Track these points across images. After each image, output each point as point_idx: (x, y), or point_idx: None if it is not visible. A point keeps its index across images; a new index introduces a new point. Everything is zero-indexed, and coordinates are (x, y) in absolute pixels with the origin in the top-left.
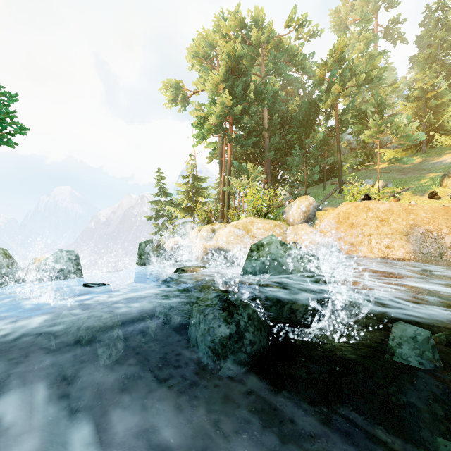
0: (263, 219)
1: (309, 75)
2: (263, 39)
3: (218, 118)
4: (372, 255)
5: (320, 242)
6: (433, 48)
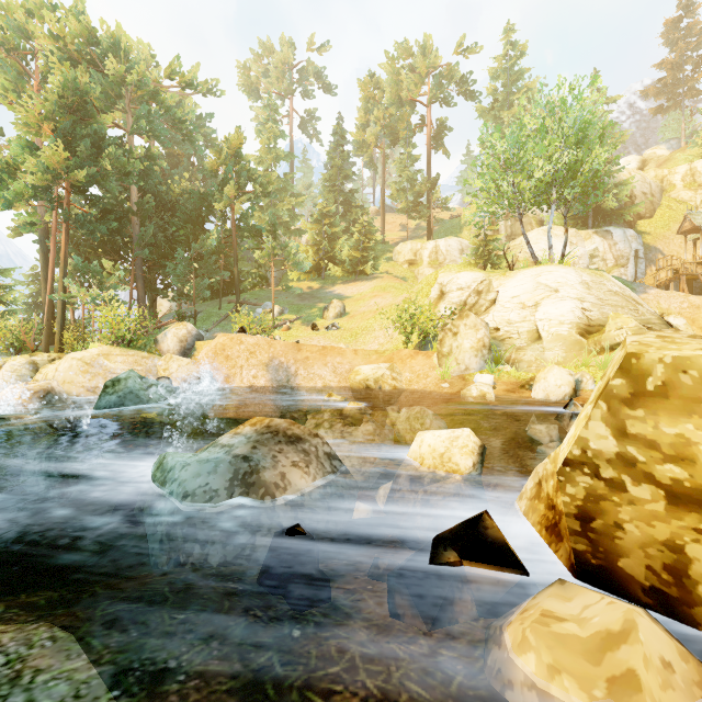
0: (127, 349)
1: (207, 143)
2: (129, 81)
3: (43, 181)
4: (243, 385)
5: (196, 376)
6: (333, 172)
